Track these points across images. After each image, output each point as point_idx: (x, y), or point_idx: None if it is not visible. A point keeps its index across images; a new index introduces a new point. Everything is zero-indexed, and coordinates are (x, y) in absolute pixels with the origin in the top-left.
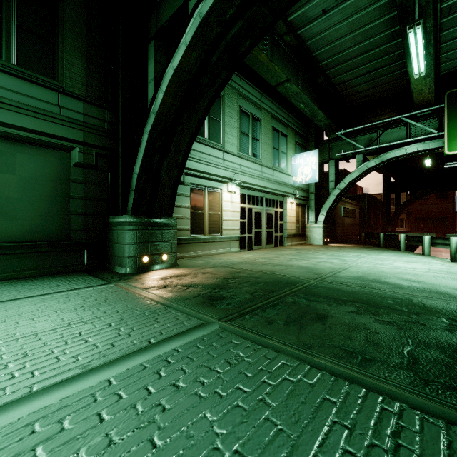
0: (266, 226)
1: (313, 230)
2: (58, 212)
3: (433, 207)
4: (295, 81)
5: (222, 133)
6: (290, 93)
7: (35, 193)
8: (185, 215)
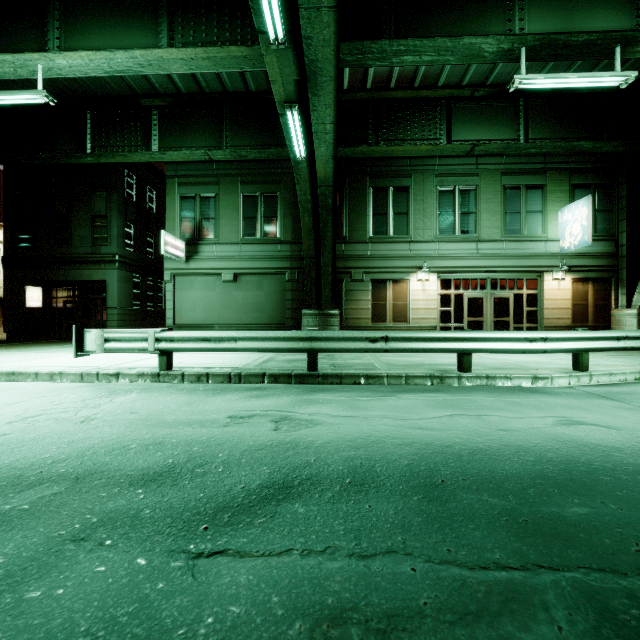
0: (494, 315)
1: (620, 319)
2: (281, 308)
3: None
4: (508, 130)
5: (409, 224)
6: (496, 150)
7: (271, 299)
8: (365, 306)
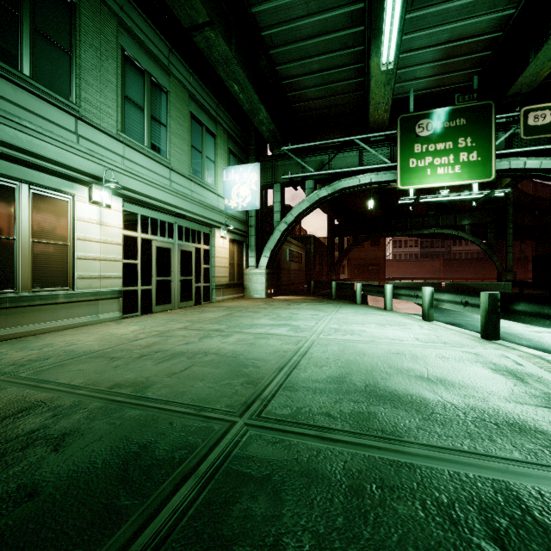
0: (180, 272)
1: (253, 277)
2: None
3: (369, 254)
4: (225, 41)
5: (75, 80)
6: (216, 56)
7: None
8: None
